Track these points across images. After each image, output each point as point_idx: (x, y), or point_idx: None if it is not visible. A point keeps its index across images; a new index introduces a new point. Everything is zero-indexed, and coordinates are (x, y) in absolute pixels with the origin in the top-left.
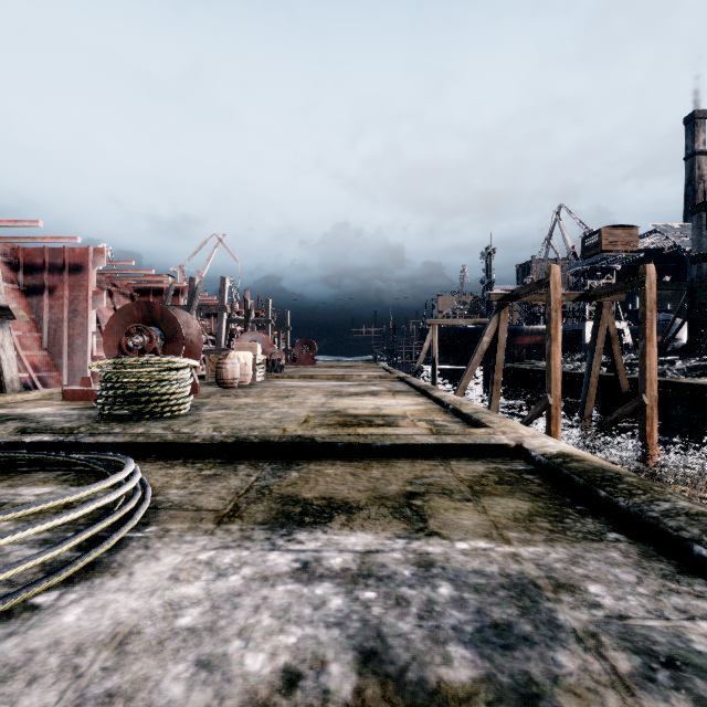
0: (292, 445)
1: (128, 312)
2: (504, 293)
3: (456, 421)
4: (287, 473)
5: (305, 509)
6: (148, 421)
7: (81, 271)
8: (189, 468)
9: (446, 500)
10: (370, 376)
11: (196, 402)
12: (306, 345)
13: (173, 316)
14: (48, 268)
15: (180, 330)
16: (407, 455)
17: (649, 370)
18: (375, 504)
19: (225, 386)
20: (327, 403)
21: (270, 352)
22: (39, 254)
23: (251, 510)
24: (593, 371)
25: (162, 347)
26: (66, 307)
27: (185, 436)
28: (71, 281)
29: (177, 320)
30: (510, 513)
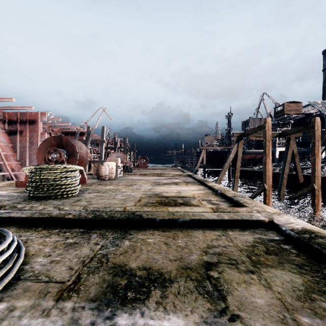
0: (128, 220)
1: (49, 141)
2: (240, 132)
3: (223, 201)
4: (122, 242)
5: (129, 282)
6: (53, 200)
7: (35, 123)
8: (60, 237)
9: (235, 272)
10: (174, 174)
11: (83, 188)
12: (143, 159)
13: (72, 143)
14: (19, 122)
15: (76, 151)
16: (199, 226)
17: (317, 171)
18: (182, 275)
19: (101, 179)
20: (152, 189)
21: (125, 162)
22: (15, 115)
23: (88, 283)
24: (285, 172)
25: (67, 159)
26: (28, 140)
27: (63, 213)
28: (30, 128)
29: (74, 146)
30: (290, 288)
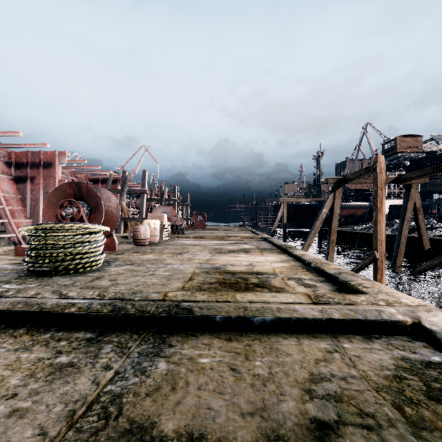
0: (167, 317)
1: (63, 190)
2: (338, 177)
3: (322, 280)
4: (154, 363)
5: None
6: (60, 277)
7: (51, 166)
8: (47, 351)
9: None
10: (242, 236)
11: (111, 258)
12: (199, 215)
13: (96, 193)
14: (30, 165)
15: (100, 203)
16: (290, 331)
17: None
18: None
19: (139, 244)
20: (210, 260)
21: (174, 220)
22: (24, 156)
23: None
24: (403, 234)
25: (89, 216)
26: (41, 190)
27: (63, 304)
28: (44, 173)
29: (98, 196)
30: None
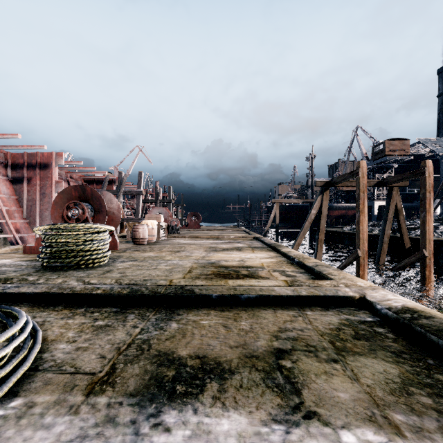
0: (175, 296)
1: (68, 192)
2: (326, 181)
3: (302, 272)
4: (168, 324)
5: (178, 373)
6: (74, 271)
7: (47, 167)
8: (86, 318)
9: (314, 361)
10: (236, 236)
11: (114, 255)
12: (194, 216)
13: (99, 195)
14: (26, 166)
15: (104, 205)
16: (269, 305)
17: (428, 233)
18: (246, 365)
19: (138, 243)
20: (206, 256)
21: (170, 221)
22: (20, 157)
23: (125, 374)
24: (386, 233)
25: (92, 217)
26: (38, 191)
27: (90, 288)
28: (41, 174)
29: (102, 198)
30: (382, 380)
